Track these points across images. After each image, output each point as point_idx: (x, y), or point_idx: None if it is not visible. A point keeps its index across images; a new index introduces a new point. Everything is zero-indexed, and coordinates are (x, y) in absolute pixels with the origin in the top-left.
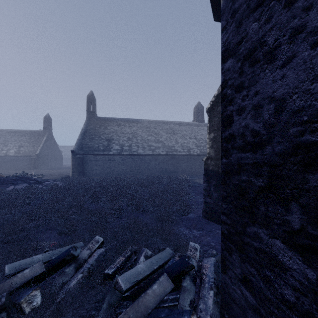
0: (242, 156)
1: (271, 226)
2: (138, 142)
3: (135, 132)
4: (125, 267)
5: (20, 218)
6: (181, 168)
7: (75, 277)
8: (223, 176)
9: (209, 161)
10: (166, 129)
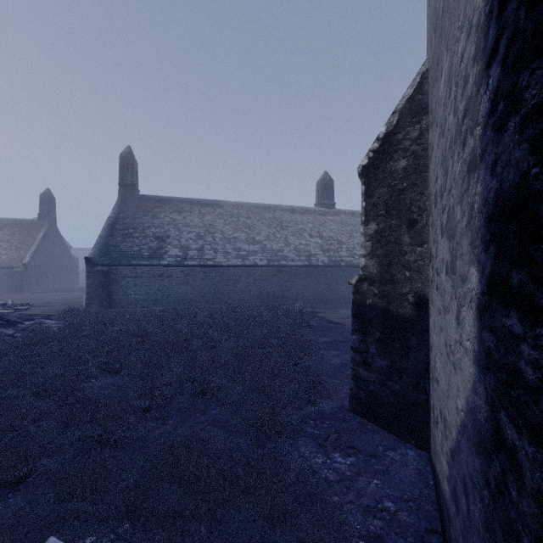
0: None
1: None
2: (216, 242)
3: (212, 224)
4: None
5: None
6: (294, 290)
7: None
8: None
9: (366, 285)
10: (267, 219)
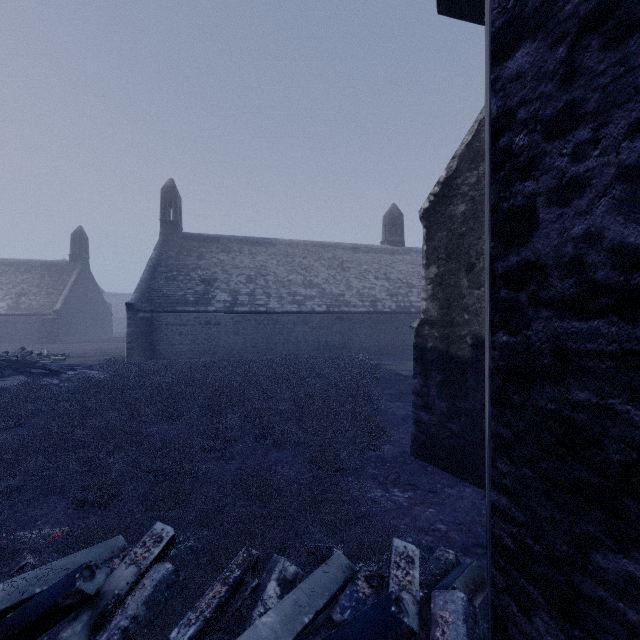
0: (574, 328)
1: None
2: (269, 286)
3: (263, 265)
4: (227, 612)
5: None
6: (357, 339)
7: None
8: (499, 382)
9: (428, 329)
10: (326, 259)
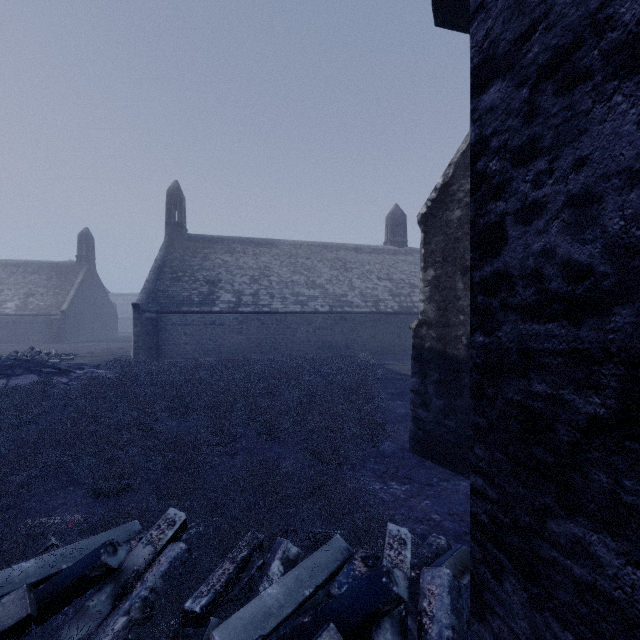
0: (535, 330)
1: (633, 532)
2: (272, 286)
3: (267, 266)
4: (235, 587)
5: (1, 461)
6: (360, 339)
7: (109, 625)
8: (476, 378)
9: (425, 329)
10: (329, 260)
